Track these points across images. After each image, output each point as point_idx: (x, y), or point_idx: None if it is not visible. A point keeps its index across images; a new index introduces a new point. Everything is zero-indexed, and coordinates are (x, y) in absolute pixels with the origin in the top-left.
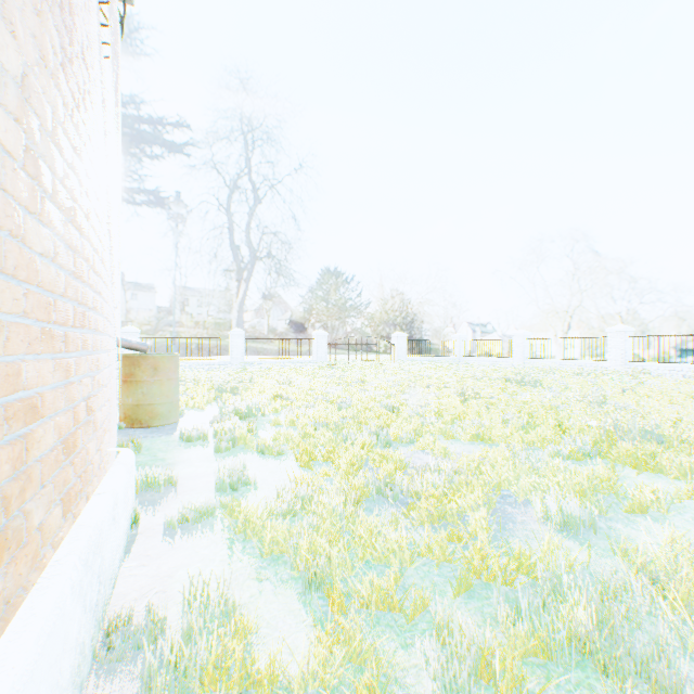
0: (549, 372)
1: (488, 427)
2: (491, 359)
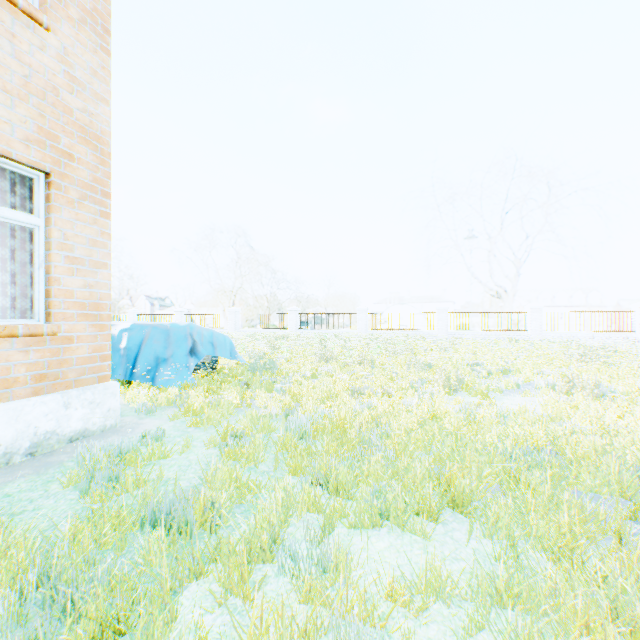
0: None
1: None
2: None
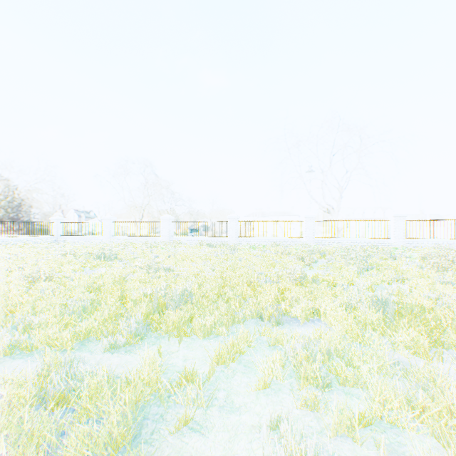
0: (127, 245)
1: (39, 324)
2: (87, 237)
